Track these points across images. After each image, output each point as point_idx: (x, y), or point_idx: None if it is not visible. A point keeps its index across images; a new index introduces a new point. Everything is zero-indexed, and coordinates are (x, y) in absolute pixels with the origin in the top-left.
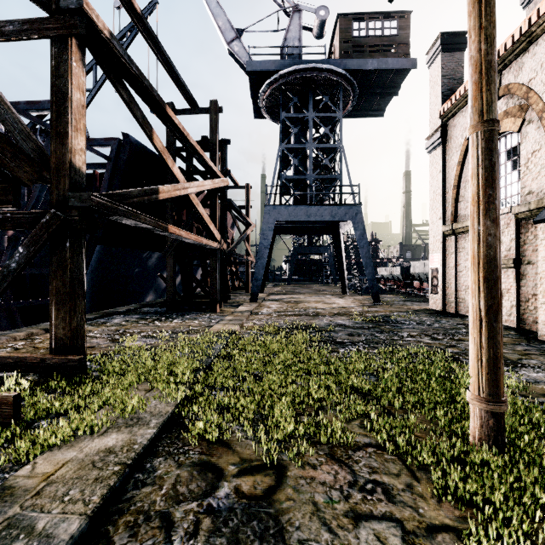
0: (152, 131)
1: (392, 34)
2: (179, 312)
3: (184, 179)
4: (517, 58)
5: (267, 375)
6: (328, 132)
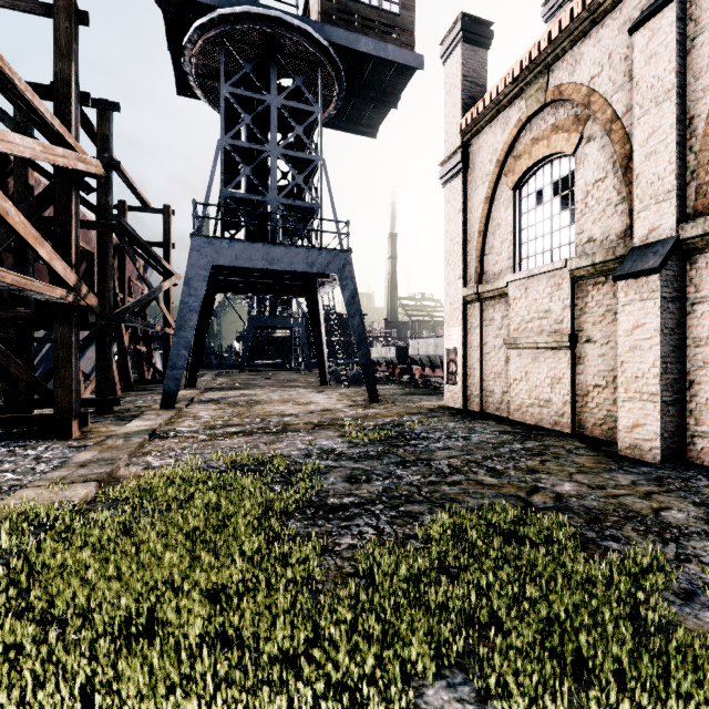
0: None
1: (394, 11)
2: None
3: None
4: (573, 46)
5: None
6: (301, 134)
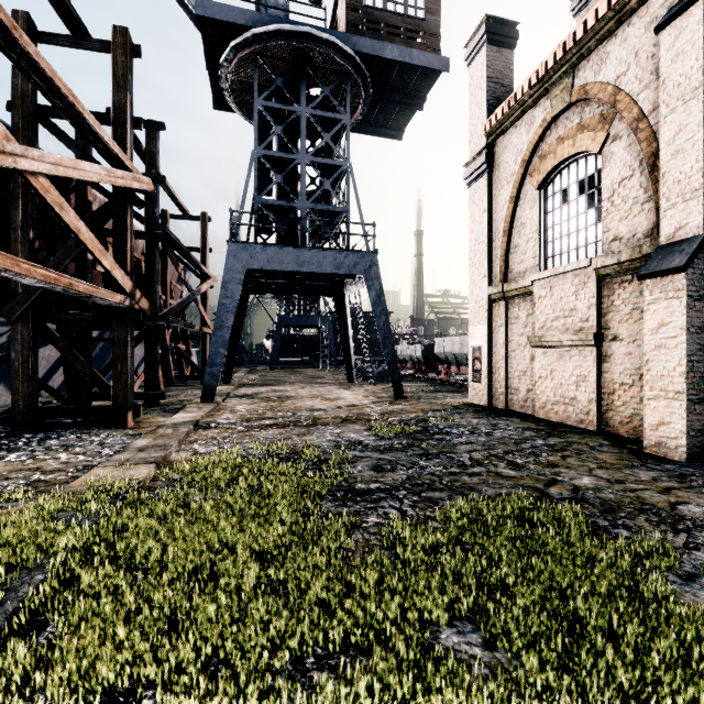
0: None
1: (419, 16)
2: (42, 430)
3: (7, 133)
4: (599, 46)
5: None
6: (329, 141)
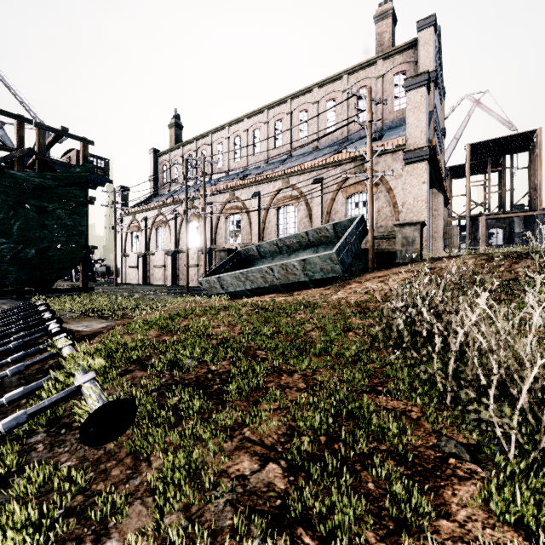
0: None
1: (102, 167)
2: None
3: None
4: (138, 214)
5: None
6: None
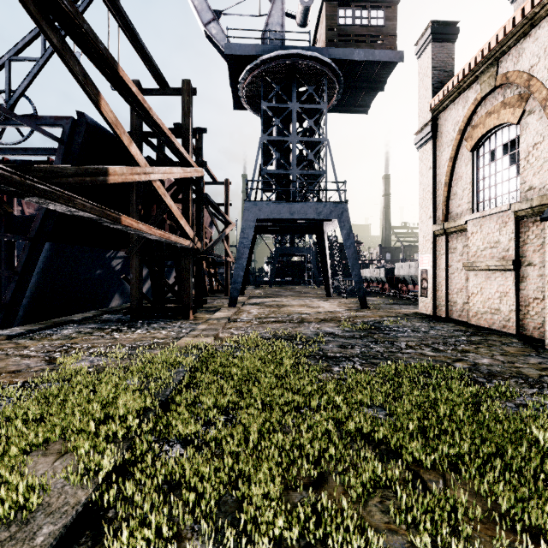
0: (98, 96)
1: (379, 24)
2: (146, 319)
3: (146, 162)
4: (516, 43)
5: (244, 415)
6: (312, 125)
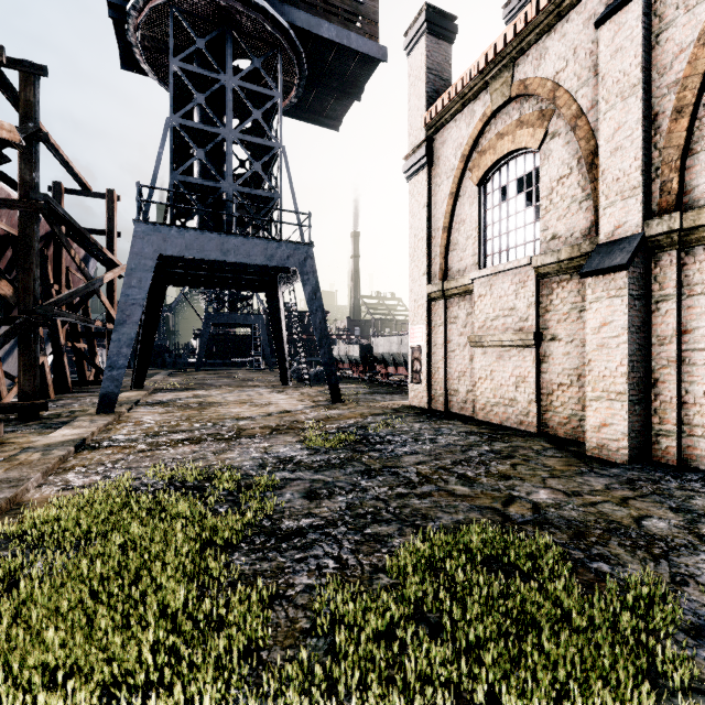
0: None
1: None
2: None
3: None
4: (538, 41)
5: None
6: (260, 118)
